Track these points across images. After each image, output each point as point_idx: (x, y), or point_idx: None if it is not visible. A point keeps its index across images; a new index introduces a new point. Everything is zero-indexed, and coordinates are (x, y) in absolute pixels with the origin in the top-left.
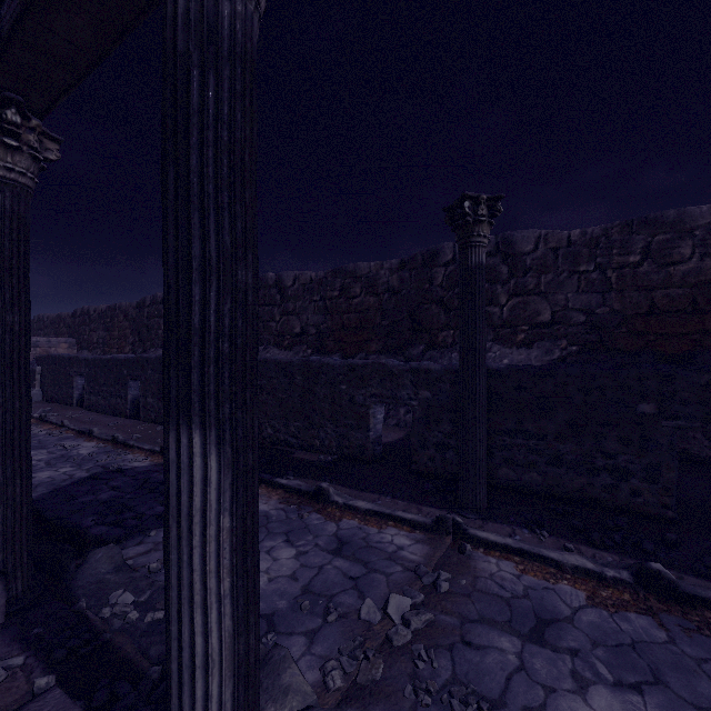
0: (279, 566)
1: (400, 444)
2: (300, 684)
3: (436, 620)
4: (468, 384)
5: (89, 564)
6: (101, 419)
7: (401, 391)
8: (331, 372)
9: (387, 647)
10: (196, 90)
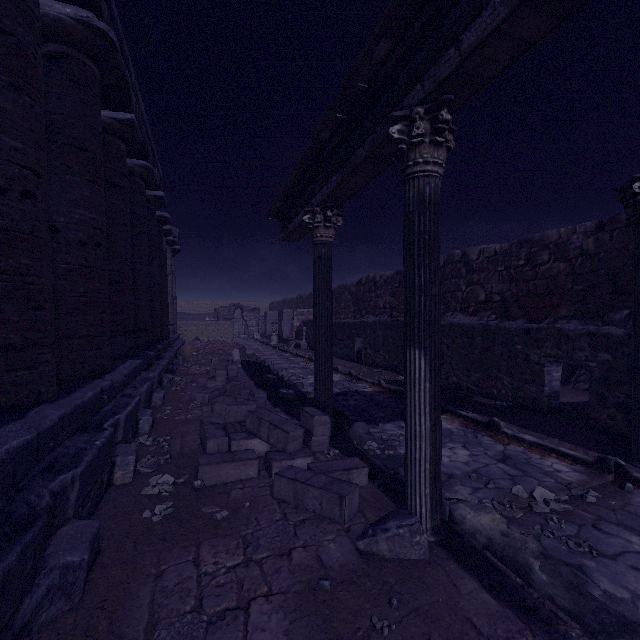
0: (457, 456)
1: (585, 406)
2: (464, 494)
3: (573, 511)
4: (639, 347)
5: (354, 427)
6: (340, 362)
7: (577, 353)
8: (507, 334)
9: (527, 509)
10: (416, 224)
